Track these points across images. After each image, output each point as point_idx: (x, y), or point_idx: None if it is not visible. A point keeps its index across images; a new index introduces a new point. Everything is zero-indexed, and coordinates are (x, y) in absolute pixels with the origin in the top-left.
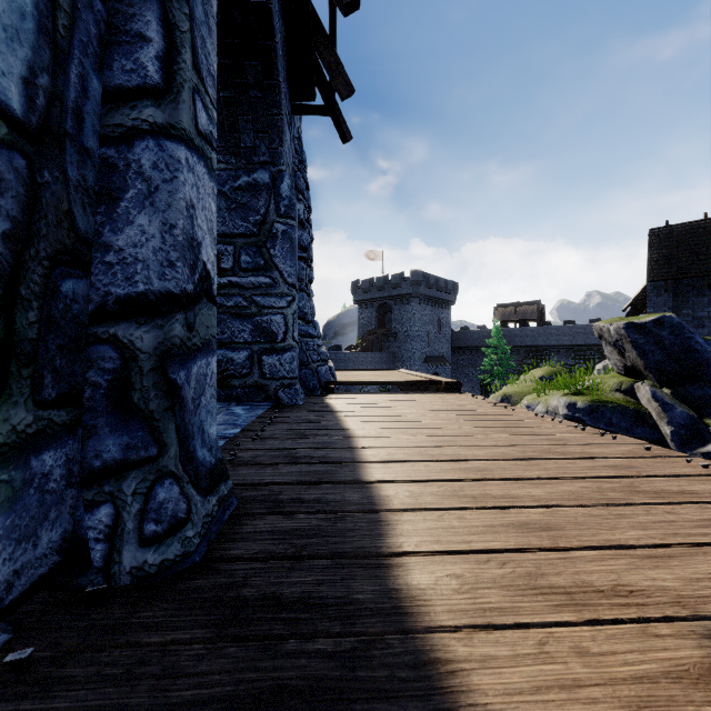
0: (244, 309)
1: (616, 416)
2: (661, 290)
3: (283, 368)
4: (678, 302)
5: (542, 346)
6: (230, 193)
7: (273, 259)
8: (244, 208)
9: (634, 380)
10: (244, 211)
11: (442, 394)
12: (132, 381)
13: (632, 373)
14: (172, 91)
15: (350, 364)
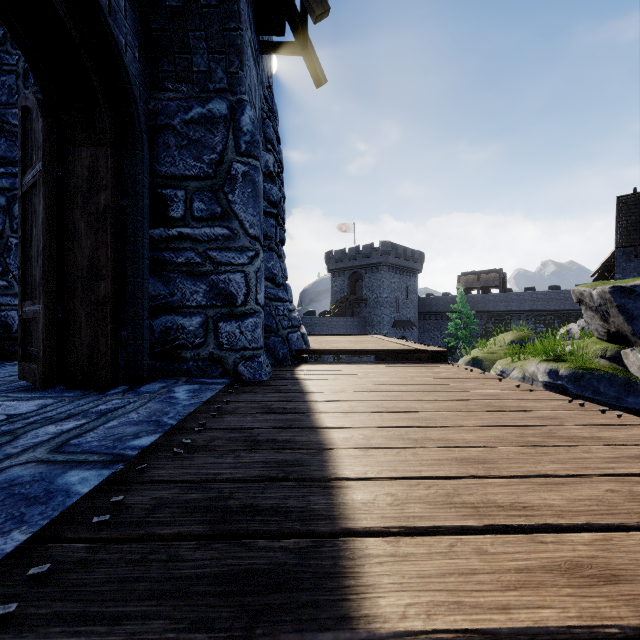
0: (198, 266)
1: (603, 384)
2: (630, 256)
3: (244, 337)
4: None
5: (504, 311)
6: (180, 127)
7: (232, 206)
8: (198, 145)
9: (620, 346)
10: (198, 149)
11: (428, 365)
12: None
13: (616, 339)
14: None
15: (324, 328)
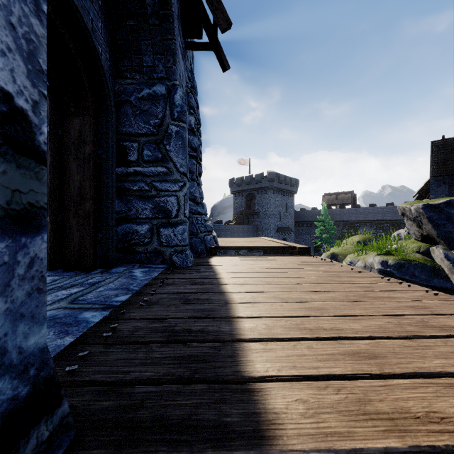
0: (146, 192)
1: (417, 270)
2: (440, 182)
3: (176, 238)
4: (452, 191)
5: (354, 220)
6: (135, 102)
7: (169, 153)
8: (146, 113)
9: (429, 245)
10: (146, 116)
11: (297, 257)
12: None
13: (427, 240)
14: None
15: (228, 233)
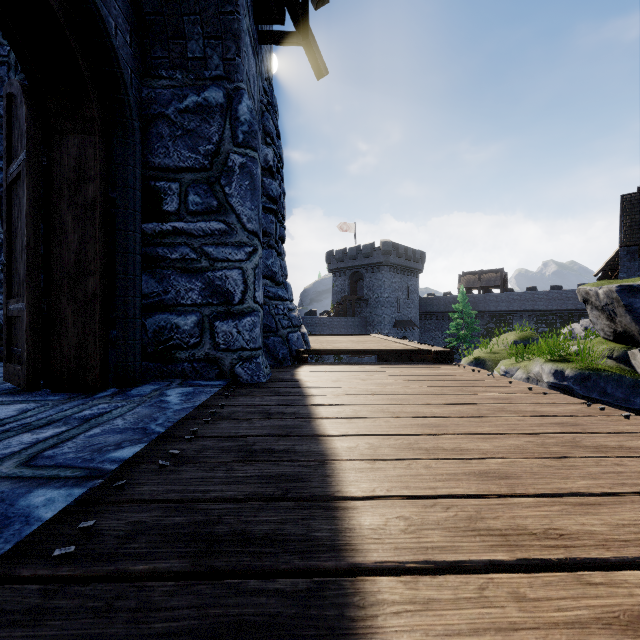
0: (193, 262)
1: (610, 385)
2: (635, 255)
3: (242, 336)
4: None
5: (505, 311)
6: (174, 117)
7: (229, 199)
8: (193, 135)
9: (627, 346)
10: (193, 139)
11: (433, 366)
12: None
13: (623, 339)
14: None
15: (325, 328)
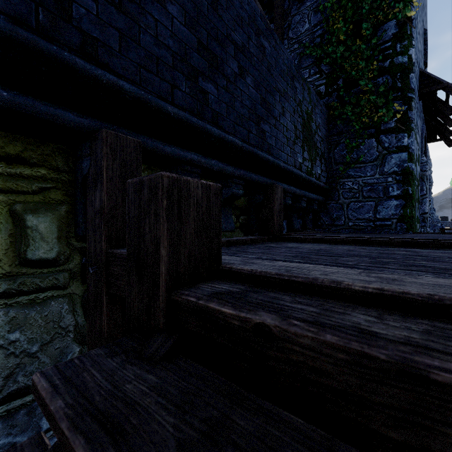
0: None
1: None
2: None
3: None
4: None
5: None
6: None
7: None
8: None
9: None
10: None
11: None
12: (424, 219)
13: None
14: (426, 194)
15: None
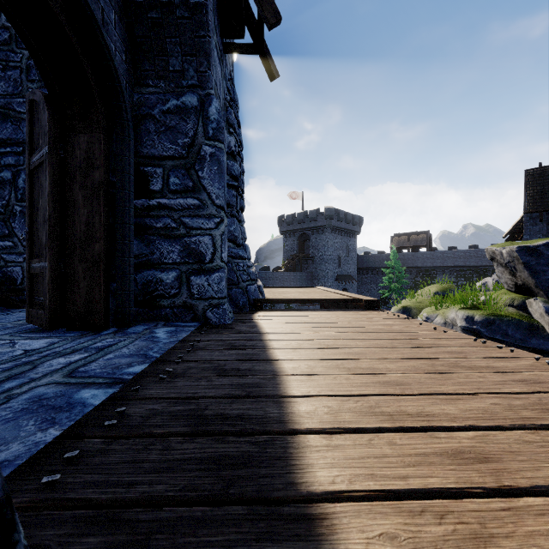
0: (173, 230)
1: (511, 328)
2: (536, 220)
3: (211, 288)
4: None
5: (430, 267)
6: (159, 116)
7: (201, 181)
8: (173, 131)
9: (525, 296)
10: (173, 134)
11: (363, 312)
12: None
13: (523, 290)
14: None
15: (277, 282)
